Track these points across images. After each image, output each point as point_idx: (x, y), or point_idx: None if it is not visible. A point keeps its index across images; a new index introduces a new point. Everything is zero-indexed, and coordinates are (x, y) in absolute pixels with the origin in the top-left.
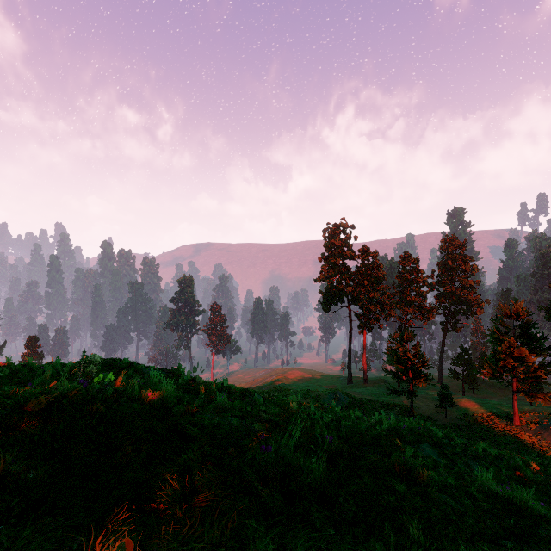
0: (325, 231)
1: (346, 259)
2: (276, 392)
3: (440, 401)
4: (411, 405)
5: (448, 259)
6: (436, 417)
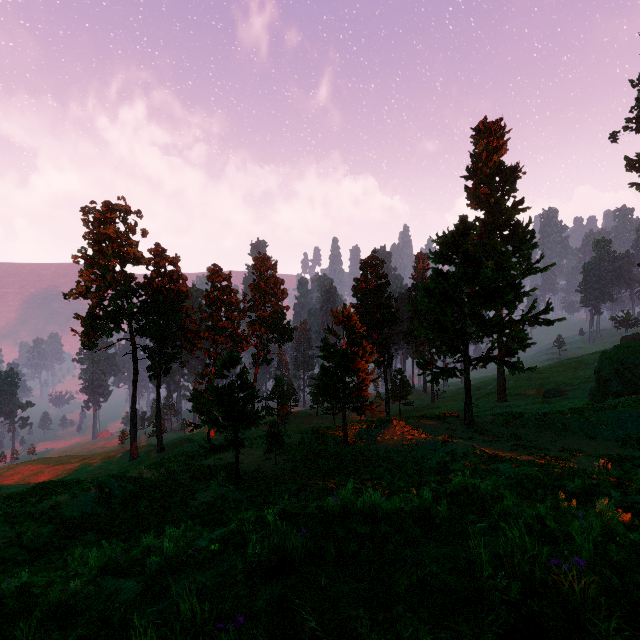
0: (88, 210)
1: (128, 262)
2: None
3: (268, 445)
4: (237, 462)
5: (261, 281)
6: (264, 468)
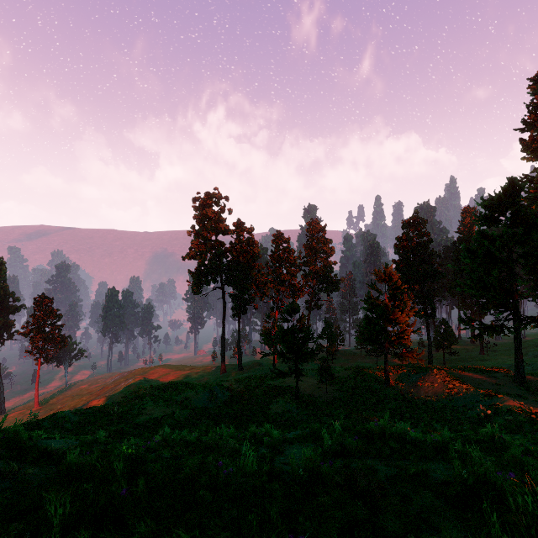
0: (196, 199)
1: (220, 233)
2: (126, 403)
3: (321, 376)
4: (297, 387)
5: (313, 241)
6: (317, 394)
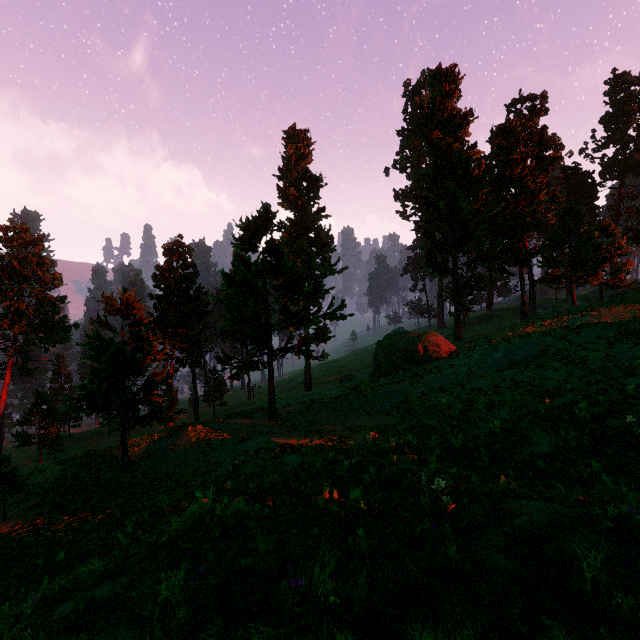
0: None
1: None
2: None
3: None
4: None
5: (14, 259)
6: None
